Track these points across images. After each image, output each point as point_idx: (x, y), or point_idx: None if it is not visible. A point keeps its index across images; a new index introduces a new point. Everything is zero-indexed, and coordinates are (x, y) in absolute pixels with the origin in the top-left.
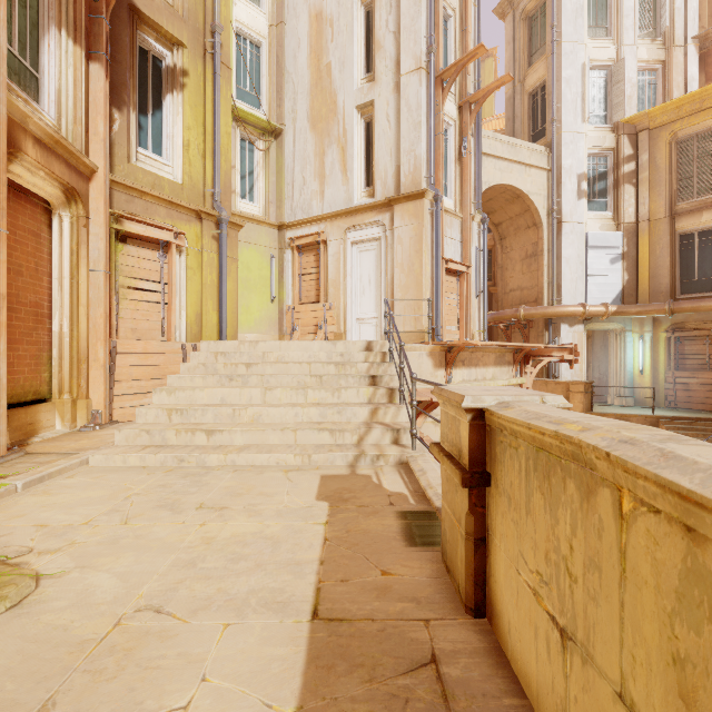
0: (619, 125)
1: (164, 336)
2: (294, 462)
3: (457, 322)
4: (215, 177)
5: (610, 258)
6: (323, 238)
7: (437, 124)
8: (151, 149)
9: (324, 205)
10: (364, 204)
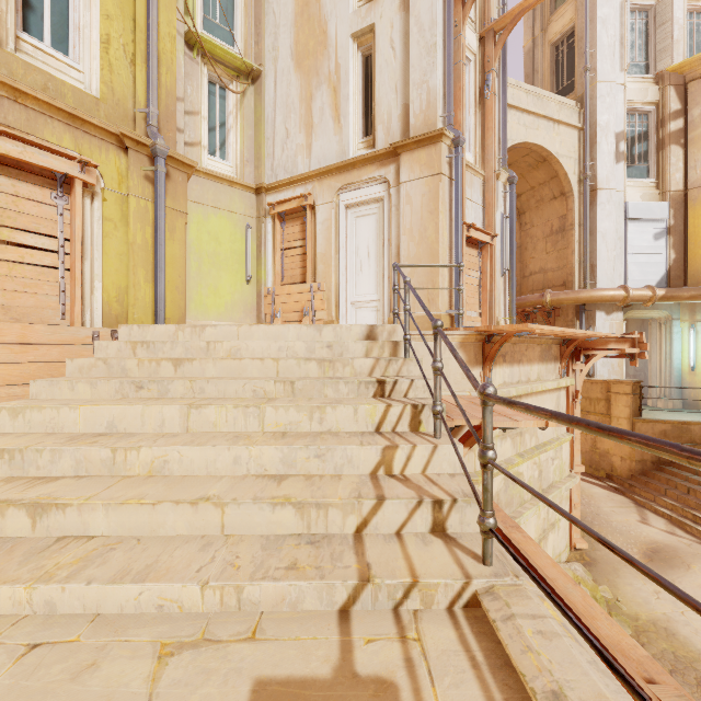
0: (664, 74)
1: (63, 318)
2: (200, 604)
3: (479, 306)
4: (148, 91)
5: (653, 233)
6: (310, 202)
7: (456, 49)
8: (50, 43)
9: (311, 161)
10: (361, 154)
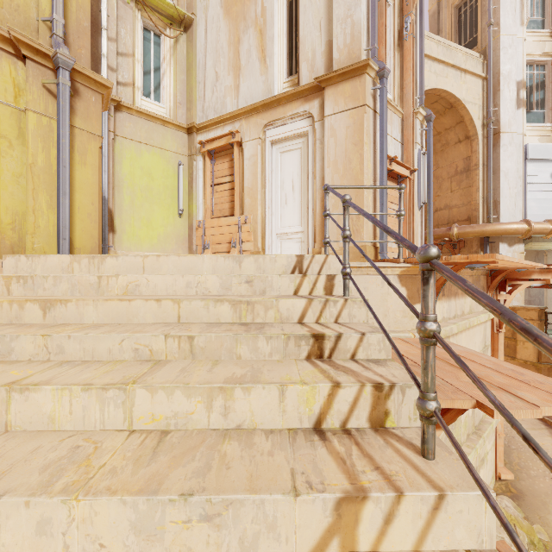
0: None
1: None
2: None
3: None
4: None
5: (551, 172)
6: (237, 139)
7: None
8: None
9: (239, 101)
10: (286, 90)
